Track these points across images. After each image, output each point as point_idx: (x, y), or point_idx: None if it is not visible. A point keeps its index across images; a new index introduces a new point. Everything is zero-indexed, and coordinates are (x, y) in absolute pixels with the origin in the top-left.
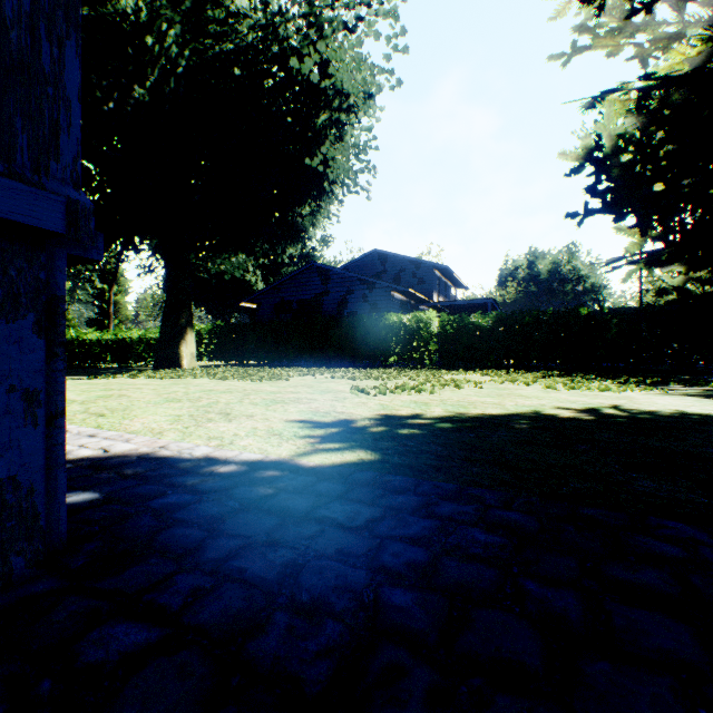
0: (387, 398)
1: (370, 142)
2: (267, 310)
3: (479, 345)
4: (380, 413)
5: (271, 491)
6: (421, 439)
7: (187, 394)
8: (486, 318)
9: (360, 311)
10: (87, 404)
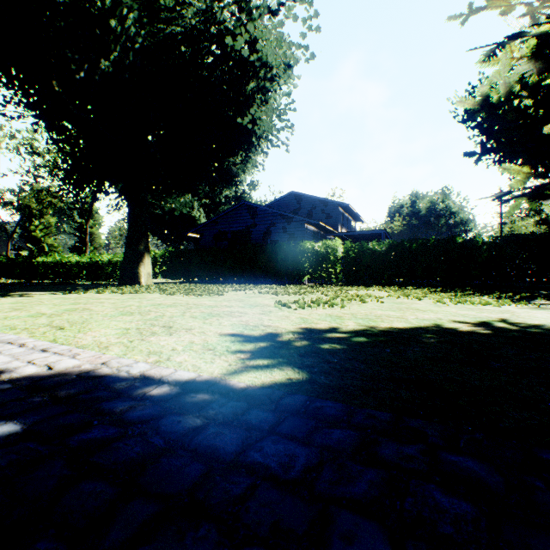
0: (305, 311)
1: (289, 104)
2: (208, 239)
3: (375, 267)
4: (302, 327)
5: (199, 422)
6: (343, 355)
7: (139, 308)
8: (381, 245)
9: (281, 239)
10: (53, 318)
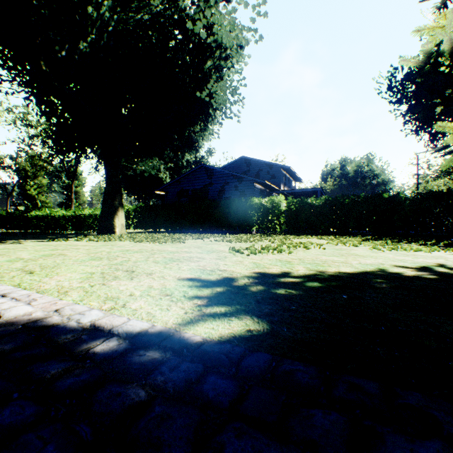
0: (257, 257)
1: (240, 80)
2: (172, 196)
3: (314, 219)
4: (255, 271)
5: (143, 397)
6: (300, 301)
7: (109, 254)
8: (318, 200)
9: (233, 196)
10: (28, 262)
